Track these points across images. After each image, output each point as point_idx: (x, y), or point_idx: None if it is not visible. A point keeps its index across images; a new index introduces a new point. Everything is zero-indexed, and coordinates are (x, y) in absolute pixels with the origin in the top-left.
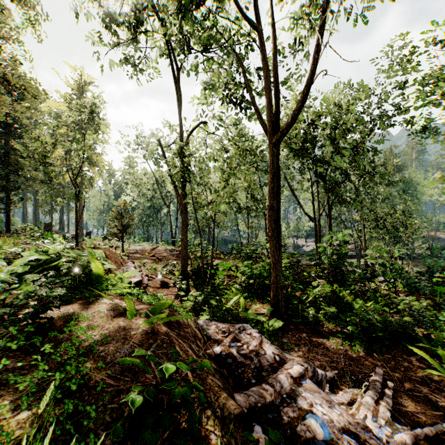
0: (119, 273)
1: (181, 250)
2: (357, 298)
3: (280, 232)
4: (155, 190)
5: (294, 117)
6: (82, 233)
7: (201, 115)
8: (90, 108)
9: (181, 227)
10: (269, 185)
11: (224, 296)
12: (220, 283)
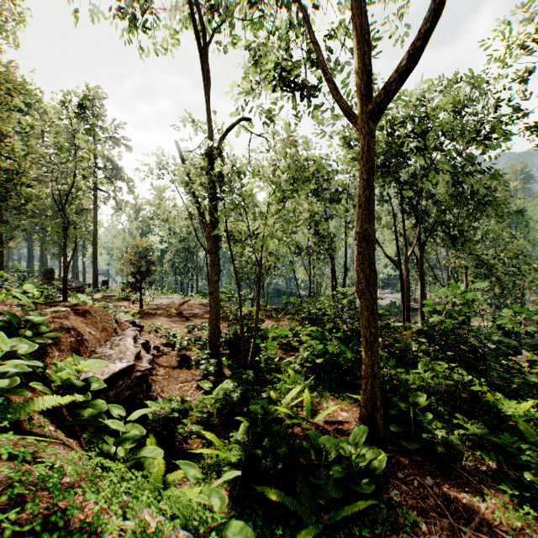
0: (65, 365)
1: (209, 310)
2: (491, 390)
3: (375, 283)
4: (189, 227)
5: (414, 54)
6: (97, 282)
7: (242, 110)
8: (81, 101)
9: (210, 273)
10: (360, 193)
11: (275, 385)
12: (269, 361)
